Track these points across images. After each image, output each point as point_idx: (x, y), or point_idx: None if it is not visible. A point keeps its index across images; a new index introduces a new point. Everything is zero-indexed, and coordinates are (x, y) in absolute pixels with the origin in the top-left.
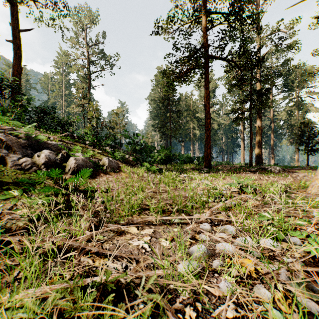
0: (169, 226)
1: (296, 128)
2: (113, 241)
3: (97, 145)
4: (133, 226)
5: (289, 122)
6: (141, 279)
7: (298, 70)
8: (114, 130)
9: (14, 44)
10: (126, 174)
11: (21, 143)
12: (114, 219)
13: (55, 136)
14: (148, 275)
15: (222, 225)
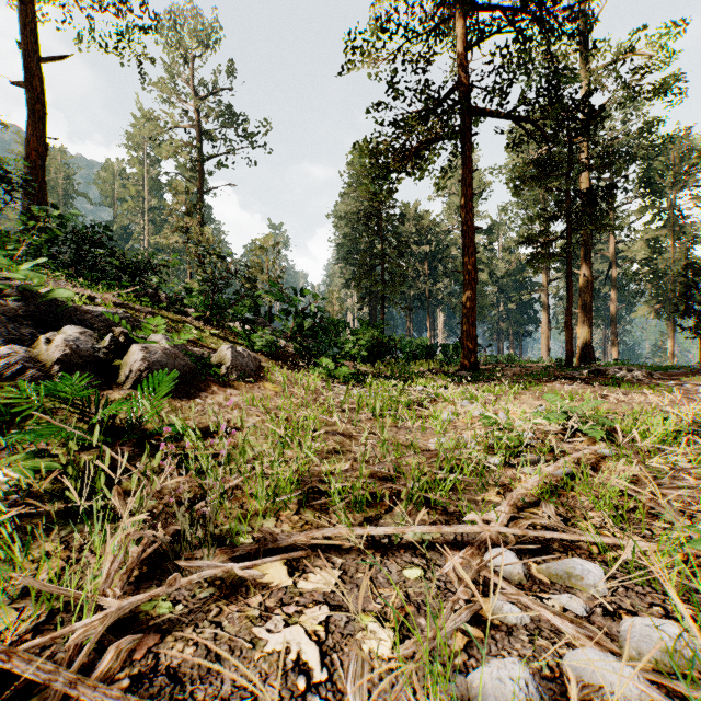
0: (389, 557)
1: (669, 279)
2: (202, 630)
3: (214, 317)
4: (275, 559)
5: (654, 265)
6: None
7: (673, 146)
8: (256, 286)
9: (30, 90)
10: (276, 387)
11: (8, 310)
12: (223, 528)
13: (106, 295)
14: None
15: (554, 552)
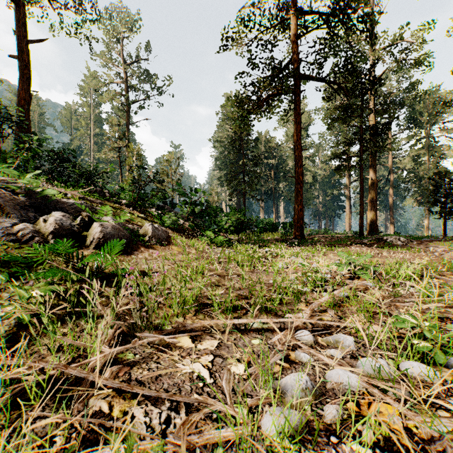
0: (245, 335)
1: (426, 181)
2: (150, 365)
3: (138, 205)
4: (185, 335)
5: (416, 172)
6: (194, 452)
7: (428, 97)
8: (163, 185)
9: (19, 60)
10: (179, 248)
11: (20, 202)
12: (155, 322)
13: (74, 192)
14: (206, 442)
15: (331, 332)
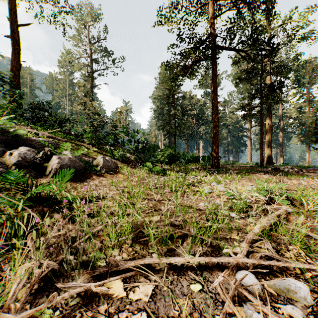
0: (182, 276)
1: (307, 126)
2: None
3: (96, 143)
4: (116, 278)
5: (300, 119)
6: None
7: (309, 64)
8: (116, 129)
9: (12, 39)
10: (124, 176)
11: None
12: (90, 256)
13: (43, 132)
14: None
15: (275, 272)
